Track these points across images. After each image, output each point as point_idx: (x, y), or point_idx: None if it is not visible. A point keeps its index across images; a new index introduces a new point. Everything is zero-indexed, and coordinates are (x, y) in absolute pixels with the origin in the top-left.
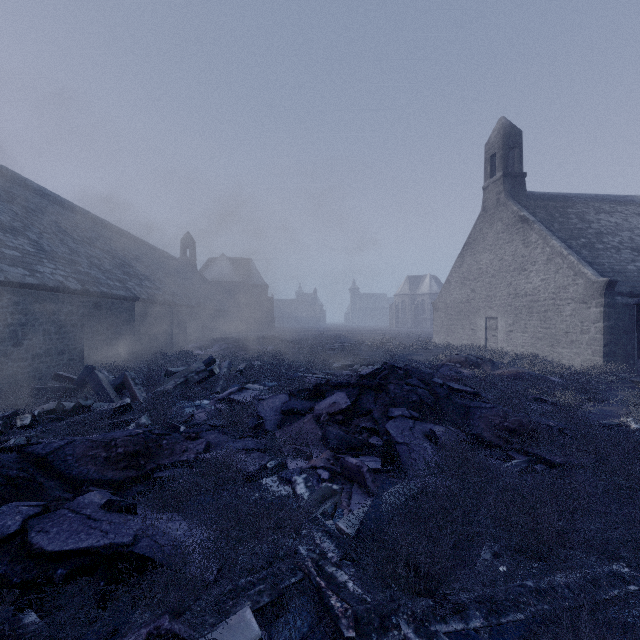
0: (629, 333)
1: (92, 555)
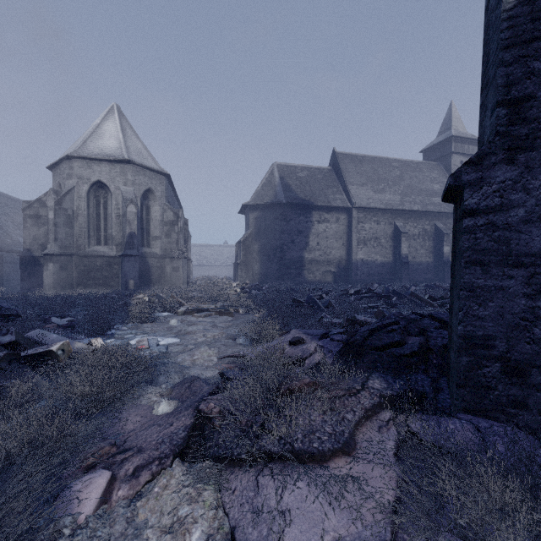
0: (1, 272)
1: (12, 316)
